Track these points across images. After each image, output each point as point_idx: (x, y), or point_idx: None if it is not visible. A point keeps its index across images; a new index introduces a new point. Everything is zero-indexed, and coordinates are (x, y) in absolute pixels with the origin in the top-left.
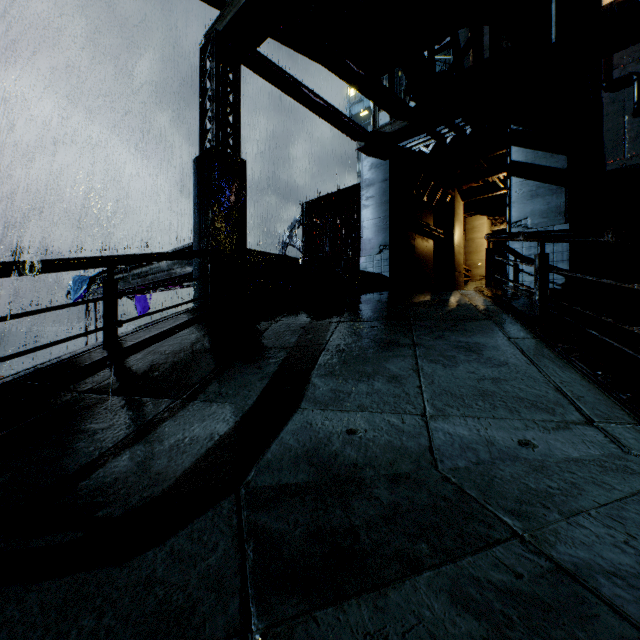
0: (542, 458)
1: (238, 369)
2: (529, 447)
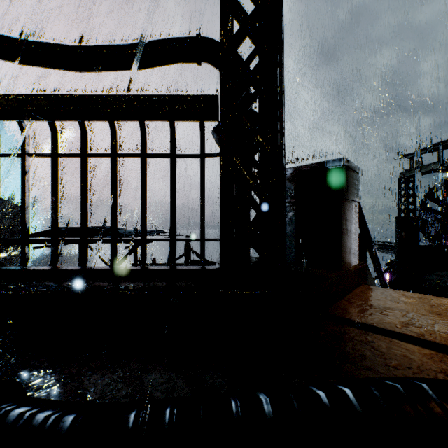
0: None
1: None
2: None
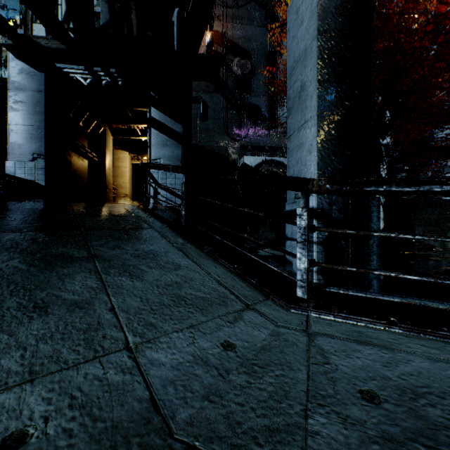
0: (245, 357)
1: None
2: (232, 348)
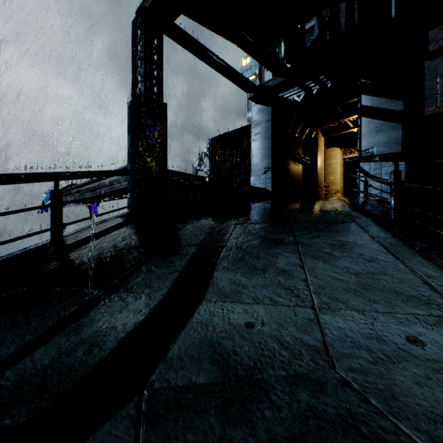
0: (435, 358)
1: (155, 263)
2: (418, 344)
